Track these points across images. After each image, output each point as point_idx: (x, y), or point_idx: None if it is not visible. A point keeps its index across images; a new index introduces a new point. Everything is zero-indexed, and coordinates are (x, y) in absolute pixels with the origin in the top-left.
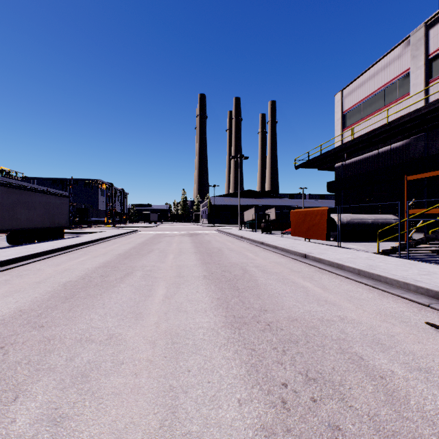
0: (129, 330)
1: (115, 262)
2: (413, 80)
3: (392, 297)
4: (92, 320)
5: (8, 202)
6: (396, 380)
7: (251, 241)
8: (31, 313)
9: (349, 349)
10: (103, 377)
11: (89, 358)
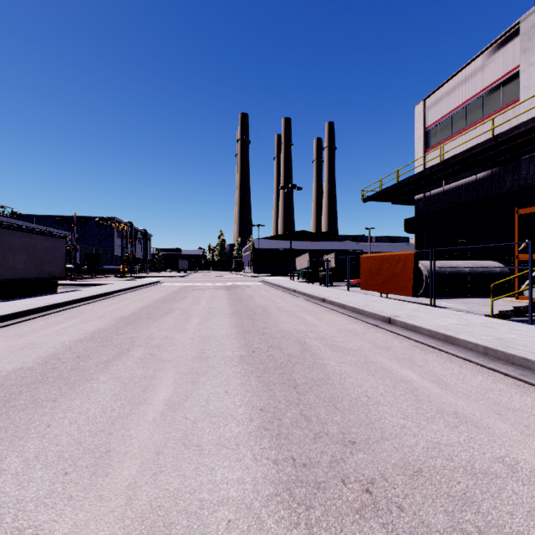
0: (64, 513)
1: (110, 330)
2: (524, 81)
3: None
4: None
5: None
6: None
7: (307, 296)
8: None
9: None
10: None
11: None
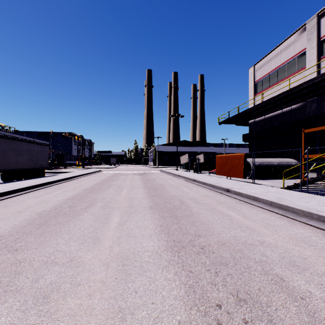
0: (88, 253)
1: (82, 195)
2: (308, 57)
3: (299, 224)
4: (58, 244)
5: (1, 149)
6: (315, 301)
7: (186, 178)
8: (10, 238)
9: (271, 271)
10: (62, 298)
11: (51, 279)
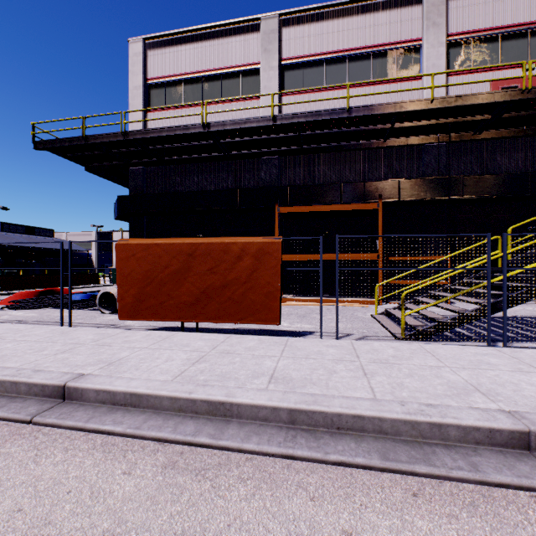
0: None
1: None
2: (265, 81)
3: None
4: None
5: None
6: None
7: None
8: None
9: None
10: None
11: None
